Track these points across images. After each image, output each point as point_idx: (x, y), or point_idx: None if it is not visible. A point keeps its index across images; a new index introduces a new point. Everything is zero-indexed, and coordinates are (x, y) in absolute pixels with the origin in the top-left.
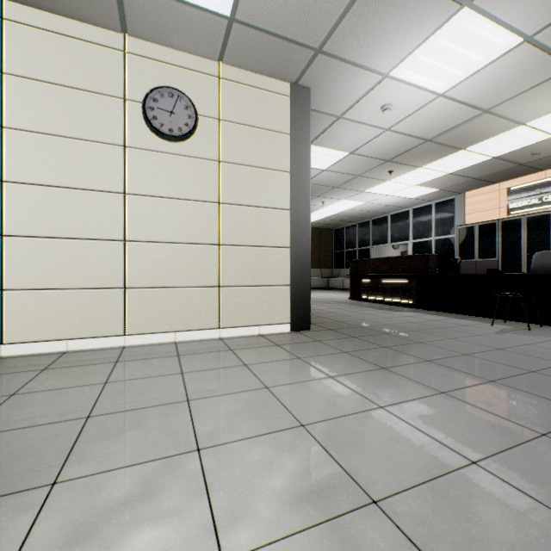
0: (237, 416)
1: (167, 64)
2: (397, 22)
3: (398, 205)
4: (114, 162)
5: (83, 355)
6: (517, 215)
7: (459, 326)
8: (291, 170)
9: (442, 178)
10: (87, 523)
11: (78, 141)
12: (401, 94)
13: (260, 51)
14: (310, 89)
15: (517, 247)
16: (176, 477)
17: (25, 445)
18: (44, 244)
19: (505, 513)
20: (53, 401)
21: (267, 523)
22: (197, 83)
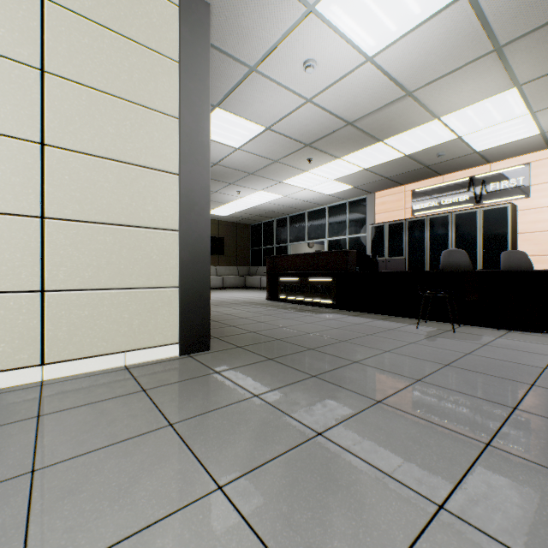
0: None
1: None
2: None
3: (315, 201)
4: None
5: None
6: (422, 216)
7: (387, 331)
8: (180, 116)
9: (358, 174)
10: None
11: None
12: (327, 46)
13: None
14: (210, 5)
15: (422, 246)
16: None
17: None
18: None
19: None
20: None
21: None
22: None
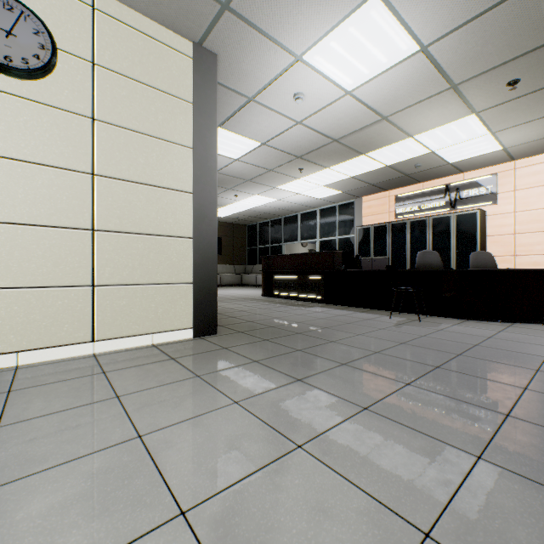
0: (65, 516)
1: None
2: None
3: (307, 204)
4: None
5: None
6: (403, 219)
7: (364, 320)
8: (194, 146)
9: (345, 181)
10: None
11: None
12: (313, 84)
13: None
14: (217, 55)
15: (403, 247)
16: None
17: None
18: None
19: None
20: None
21: None
22: (57, 5)
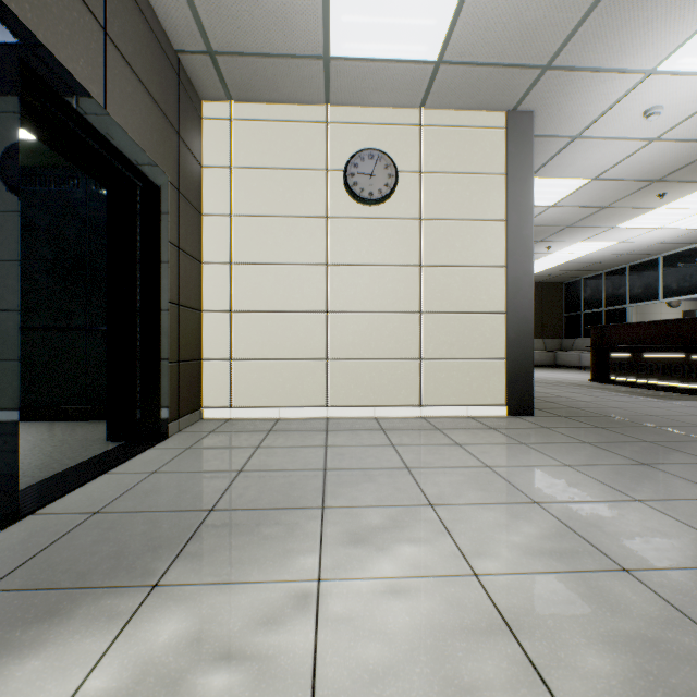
0: (461, 486)
1: (366, 124)
2: (667, 5)
3: (676, 241)
4: (318, 234)
5: (295, 423)
6: None
7: None
8: (507, 218)
9: None
10: (359, 534)
11: (288, 219)
12: (677, 89)
13: (469, 86)
14: (533, 112)
15: None
16: (417, 519)
17: (288, 481)
18: (261, 318)
19: None
20: (291, 455)
21: (510, 561)
22: (397, 138)
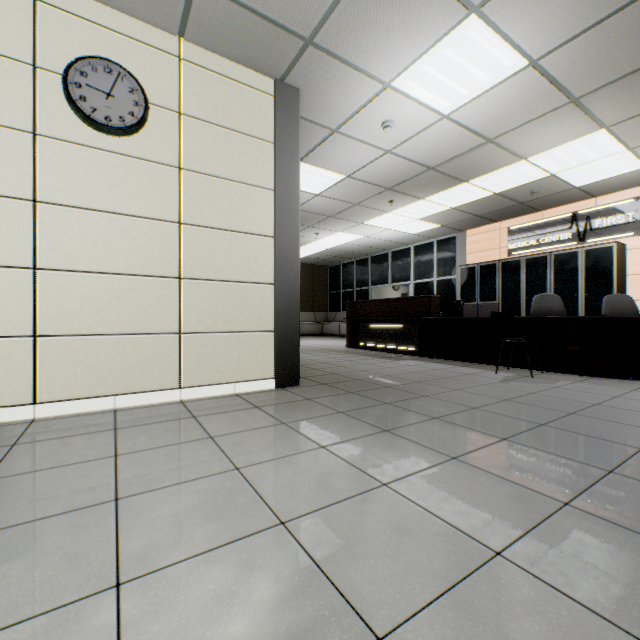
0: (189, 518)
1: (103, 27)
2: (400, 20)
3: (399, 241)
4: (17, 154)
5: None
6: (517, 256)
7: (464, 375)
8: (276, 188)
9: (444, 213)
10: None
11: None
12: (404, 110)
13: (235, 30)
14: (299, 90)
15: (517, 290)
16: None
17: None
18: None
19: (544, 628)
20: None
21: None
22: (148, 61)
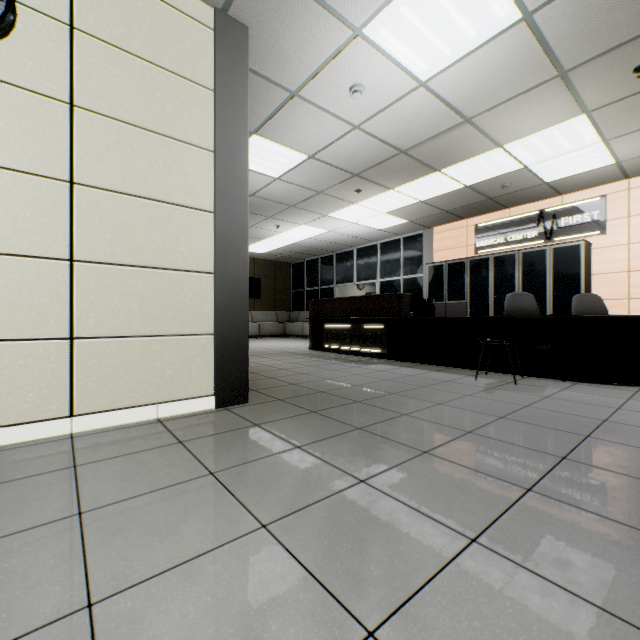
0: None
1: None
2: None
3: (365, 237)
4: None
5: None
6: (485, 254)
7: (442, 383)
8: (216, 149)
9: (413, 207)
10: None
11: None
12: (376, 71)
13: None
14: (248, 28)
15: (485, 289)
16: None
17: None
18: None
19: None
20: None
21: None
22: None
